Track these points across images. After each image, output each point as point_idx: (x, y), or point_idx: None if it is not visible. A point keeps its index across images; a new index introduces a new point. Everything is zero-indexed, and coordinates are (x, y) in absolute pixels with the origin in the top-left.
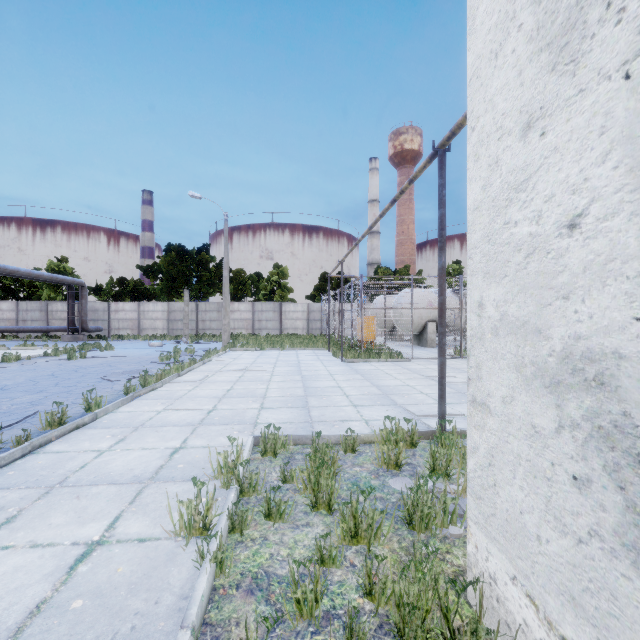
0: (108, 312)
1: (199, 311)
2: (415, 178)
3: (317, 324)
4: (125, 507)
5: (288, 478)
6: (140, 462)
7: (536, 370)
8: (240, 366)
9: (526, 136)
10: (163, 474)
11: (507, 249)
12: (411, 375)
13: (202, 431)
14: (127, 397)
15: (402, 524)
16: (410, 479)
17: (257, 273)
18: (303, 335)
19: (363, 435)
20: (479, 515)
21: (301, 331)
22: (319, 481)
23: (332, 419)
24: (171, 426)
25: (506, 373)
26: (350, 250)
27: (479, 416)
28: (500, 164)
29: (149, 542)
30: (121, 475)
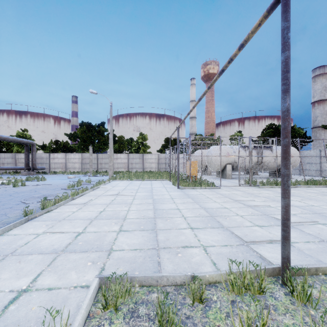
0: (49, 159)
1: (98, 158)
2: (246, 41)
3: (163, 165)
4: None
5: None
6: None
7: None
8: (115, 192)
9: None
10: None
11: None
12: (224, 199)
13: (60, 261)
14: (20, 220)
15: None
16: None
17: (131, 138)
18: (155, 171)
19: (208, 275)
20: None
21: (154, 169)
22: None
23: (175, 245)
24: (36, 254)
25: None
26: (184, 118)
27: None
28: None
29: None
30: None
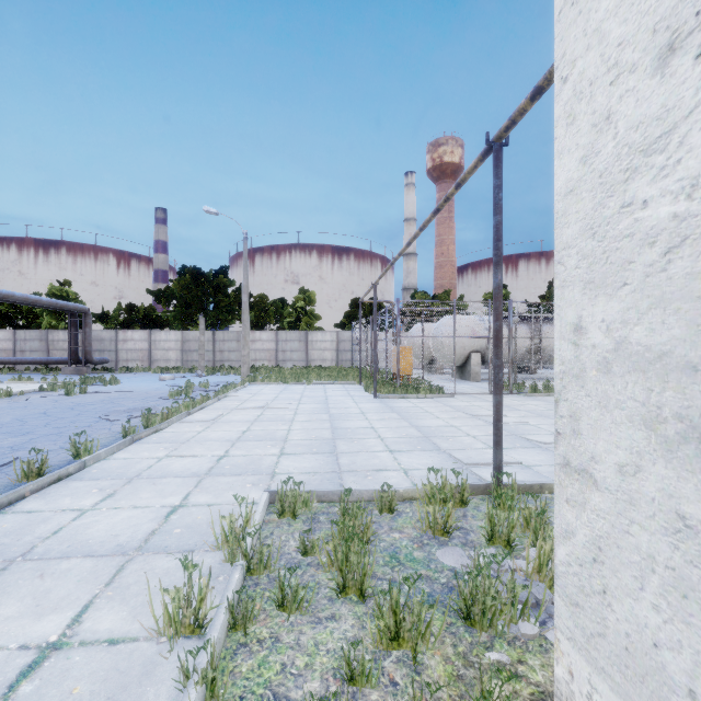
0: (115, 342)
1: (216, 341)
2: (463, 181)
3: (347, 355)
4: (99, 590)
5: (309, 549)
6: (128, 525)
7: (687, 429)
8: (260, 403)
9: (666, 65)
10: (154, 542)
11: (628, 244)
12: (455, 413)
13: (208, 484)
14: (124, 441)
15: (456, 617)
16: (462, 550)
17: (281, 298)
18: (332, 367)
19: (402, 490)
20: (576, 629)
21: (330, 363)
22: (348, 558)
23: (364, 468)
24: (172, 477)
25: (626, 429)
26: (385, 271)
27: (576, 487)
28: (614, 119)
29: (122, 645)
30: (102, 544)
